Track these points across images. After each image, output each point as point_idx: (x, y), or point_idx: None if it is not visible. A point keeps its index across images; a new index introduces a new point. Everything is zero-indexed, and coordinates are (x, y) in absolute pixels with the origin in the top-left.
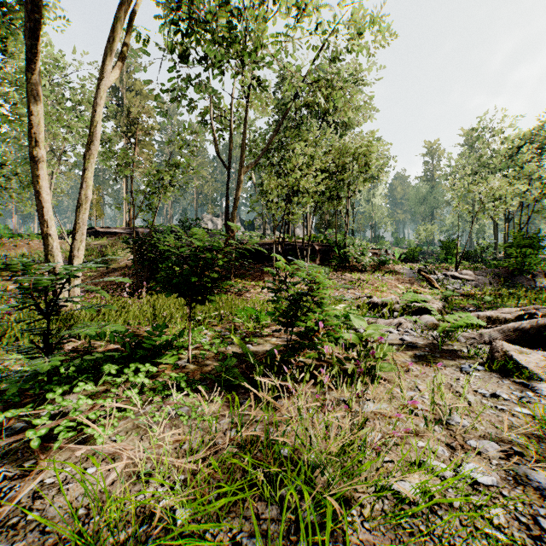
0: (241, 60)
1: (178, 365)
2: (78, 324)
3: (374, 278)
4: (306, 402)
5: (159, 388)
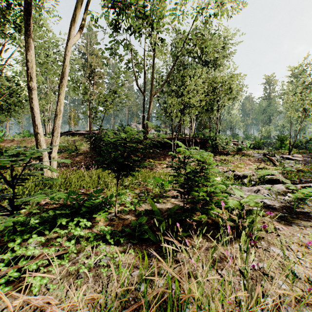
0: (152, 27)
1: (108, 218)
2: (53, 187)
3: (234, 159)
4: (202, 261)
5: (90, 239)
